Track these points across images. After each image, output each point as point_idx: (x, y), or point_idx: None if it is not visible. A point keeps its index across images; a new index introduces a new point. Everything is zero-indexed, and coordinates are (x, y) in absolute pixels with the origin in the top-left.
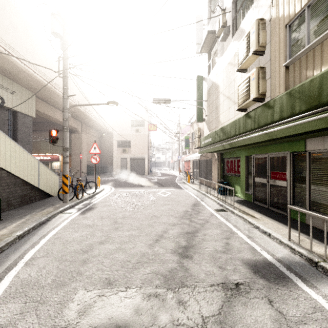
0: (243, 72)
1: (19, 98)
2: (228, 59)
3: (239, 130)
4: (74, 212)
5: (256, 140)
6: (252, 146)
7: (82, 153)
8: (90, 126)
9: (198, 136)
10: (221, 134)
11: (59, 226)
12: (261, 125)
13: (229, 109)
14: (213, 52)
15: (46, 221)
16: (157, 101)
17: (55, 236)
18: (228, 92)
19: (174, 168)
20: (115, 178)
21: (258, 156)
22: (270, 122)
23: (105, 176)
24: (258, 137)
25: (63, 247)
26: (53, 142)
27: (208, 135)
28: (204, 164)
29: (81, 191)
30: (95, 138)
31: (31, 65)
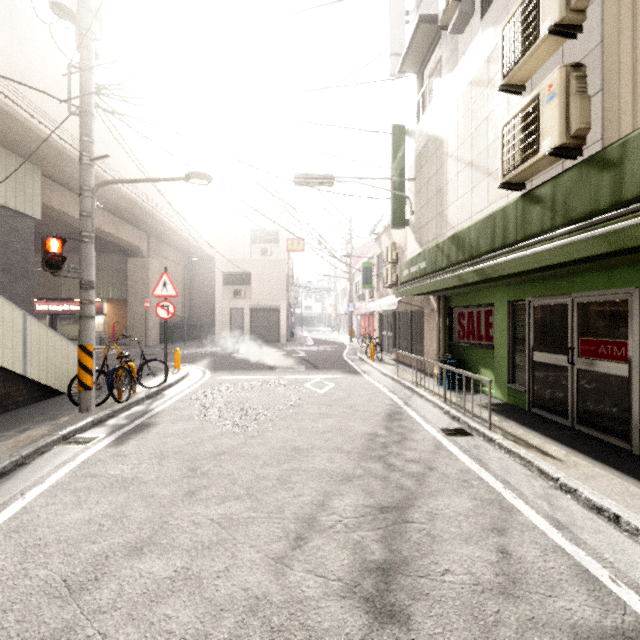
0: (514, 91)
1: (1, 175)
2: (469, 74)
3: (505, 236)
4: (97, 439)
5: (563, 257)
6: (529, 278)
7: (150, 298)
8: (168, 243)
9: (392, 261)
10: (452, 250)
11: (41, 483)
12: (575, 218)
13: (474, 191)
14: (429, 70)
15: (16, 466)
16: (303, 179)
17: (12, 522)
18: (469, 151)
19: (340, 329)
20: (217, 350)
21: (543, 301)
22: (608, 205)
23: (199, 344)
24: (569, 248)
25: (16, 568)
26: (51, 266)
27: (419, 254)
28: (404, 320)
29: (129, 382)
30: (179, 266)
31: (22, 100)
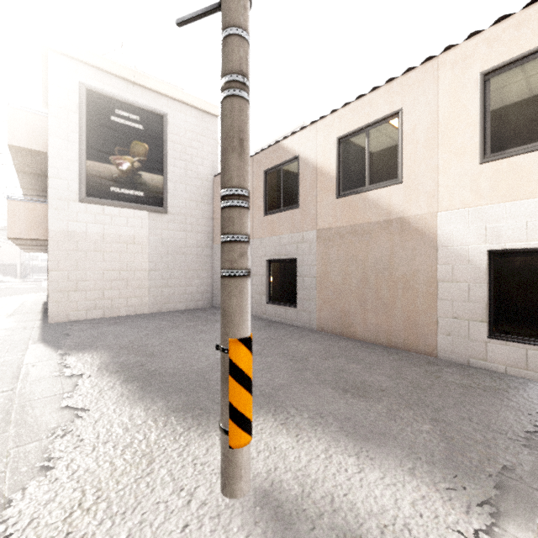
0: None
1: None
2: None
3: None
4: None
5: None
6: None
7: None
8: None
9: None
10: None
11: None
12: None
13: None
14: None
15: None
16: None
17: None
18: None
19: None
20: None
21: None
22: None
23: None
24: None
25: None
26: None
27: None
28: None
29: None
30: None
31: None
